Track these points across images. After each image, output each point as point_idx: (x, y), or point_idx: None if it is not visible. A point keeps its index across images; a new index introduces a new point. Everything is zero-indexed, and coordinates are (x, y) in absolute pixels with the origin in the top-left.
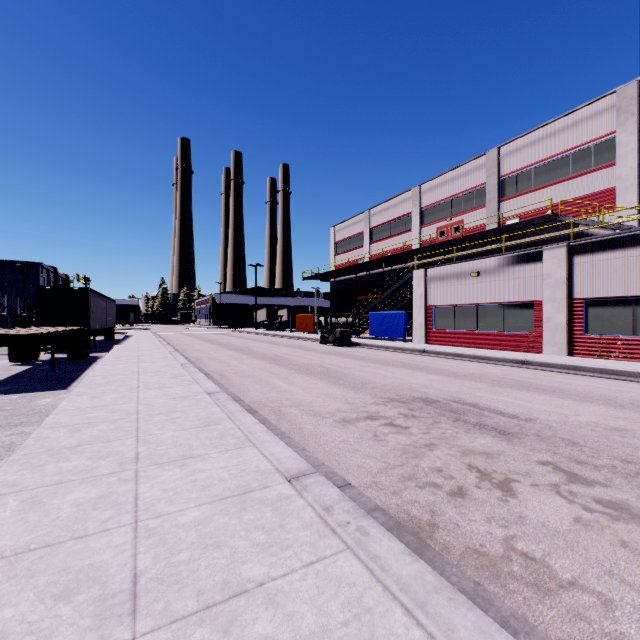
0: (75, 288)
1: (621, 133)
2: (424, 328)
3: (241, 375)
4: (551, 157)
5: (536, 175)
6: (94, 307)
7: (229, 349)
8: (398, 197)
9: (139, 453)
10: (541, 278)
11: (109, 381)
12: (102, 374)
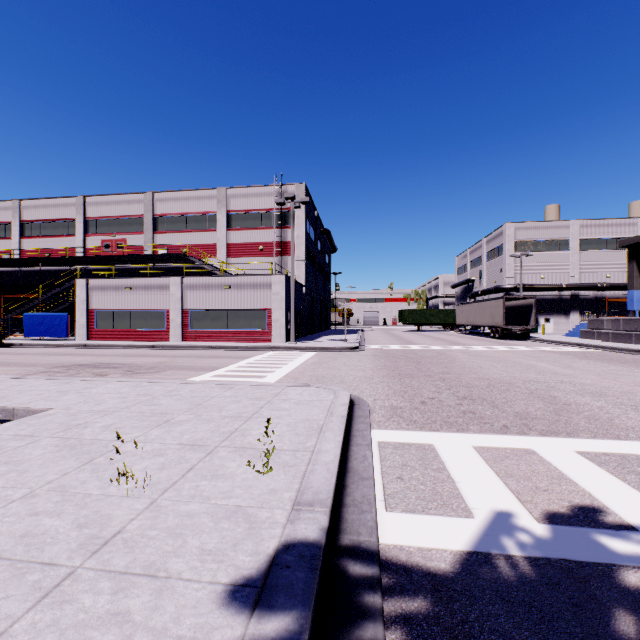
0: None
1: (220, 214)
2: (87, 328)
3: None
4: (187, 213)
5: (178, 222)
6: None
7: None
8: (60, 199)
9: None
10: (170, 296)
11: None
12: None
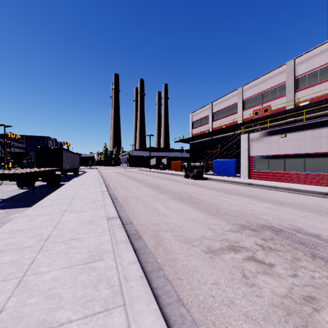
0: (55, 147)
1: None
2: (248, 169)
3: (136, 199)
4: None
5: (321, 73)
6: (65, 157)
7: (133, 180)
8: (229, 94)
9: (2, 311)
10: None
11: (52, 204)
12: (52, 198)
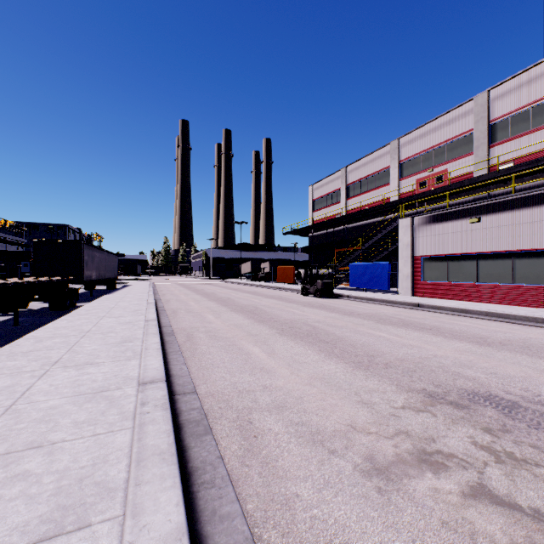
0: (69, 241)
1: None
2: (411, 279)
3: (211, 336)
4: None
5: (535, 115)
6: (89, 259)
7: (211, 300)
8: (375, 152)
9: None
10: None
11: (33, 348)
12: (41, 335)
